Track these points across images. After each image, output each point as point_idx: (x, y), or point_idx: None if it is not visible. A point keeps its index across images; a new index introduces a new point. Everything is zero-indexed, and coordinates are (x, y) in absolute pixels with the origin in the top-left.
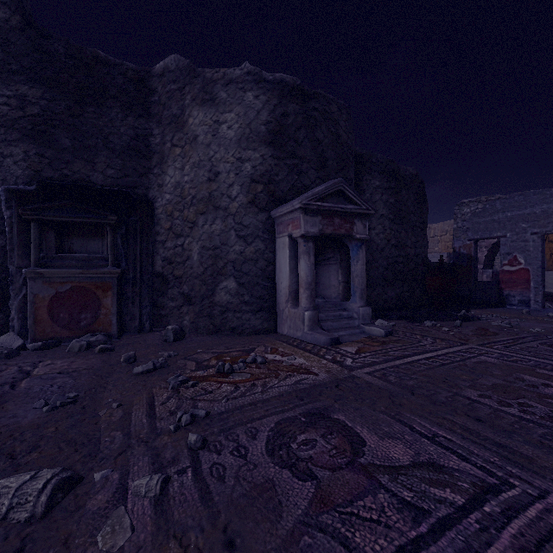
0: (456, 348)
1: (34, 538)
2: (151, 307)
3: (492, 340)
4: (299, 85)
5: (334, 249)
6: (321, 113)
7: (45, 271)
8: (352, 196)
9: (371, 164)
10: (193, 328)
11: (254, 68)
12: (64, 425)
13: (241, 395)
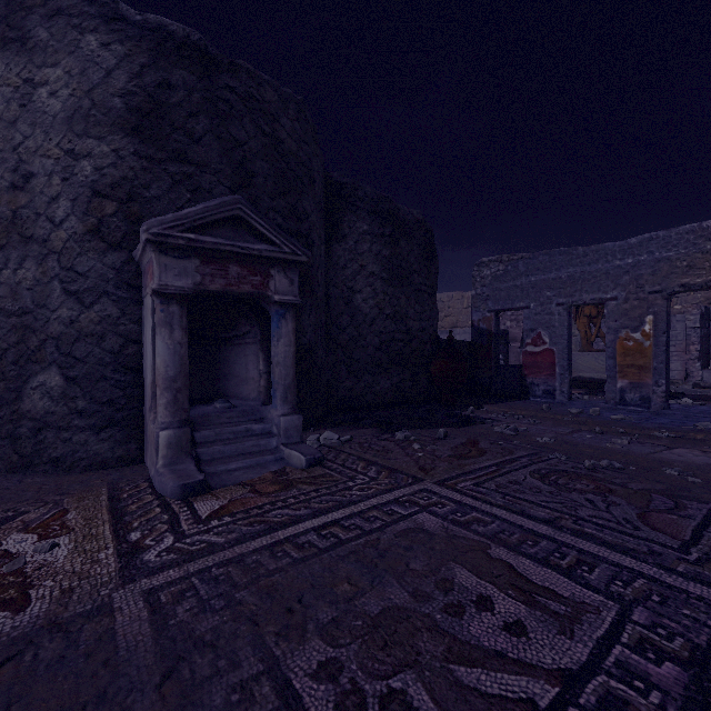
0: (397, 493)
1: None
2: None
3: (467, 469)
4: (197, 43)
5: (250, 318)
6: (243, 98)
7: None
8: (262, 229)
9: (356, 199)
10: None
11: None
12: None
13: None
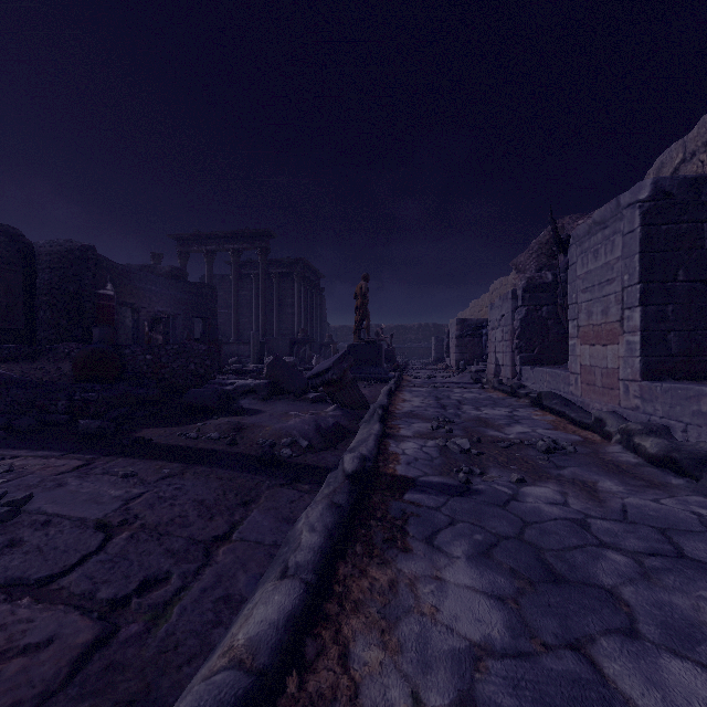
0: None
1: None
2: None
3: None
4: None
5: None
6: None
7: None
8: None
9: None
10: None
11: None
12: None
13: None
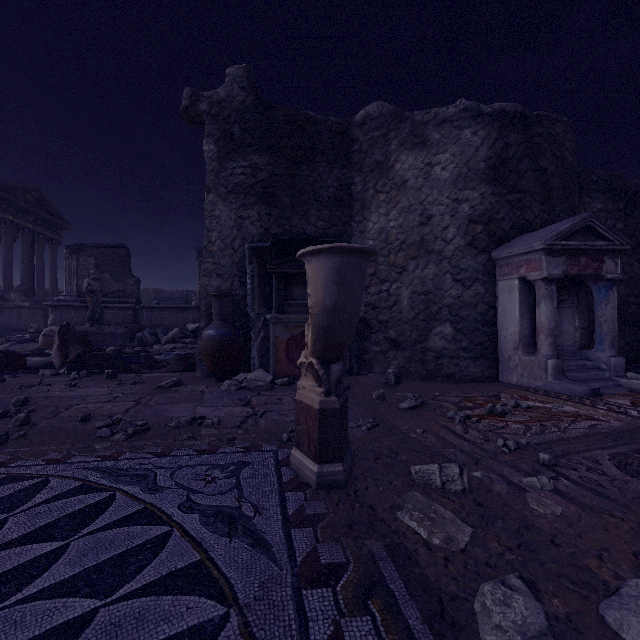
0: None
1: (480, 501)
2: (359, 351)
3: None
4: (520, 112)
5: (570, 291)
6: (545, 138)
7: (284, 317)
8: (602, 231)
9: (589, 183)
10: (402, 373)
11: (471, 103)
12: (395, 441)
13: (540, 432)
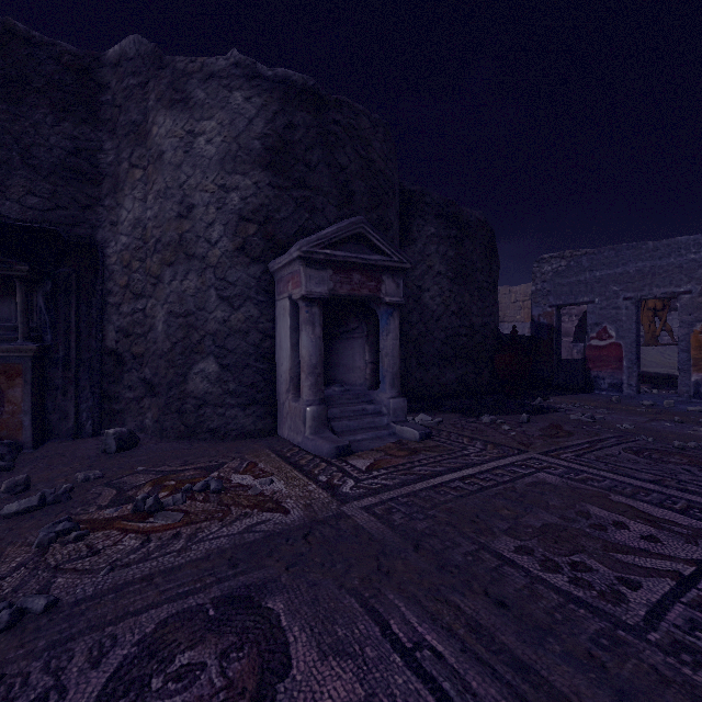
0: (510, 459)
1: None
2: (95, 399)
3: (562, 445)
4: (312, 87)
5: (359, 317)
6: (345, 129)
7: None
8: (377, 243)
9: (424, 205)
10: (156, 430)
11: (245, 58)
12: None
13: (142, 558)
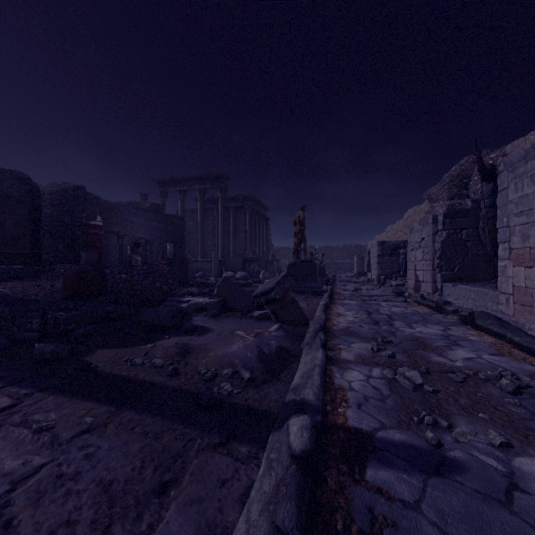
0: None
1: None
2: None
3: None
4: None
5: None
6: None
7: None
8: None
9: None
10: None
11: None
12: None
13: None
